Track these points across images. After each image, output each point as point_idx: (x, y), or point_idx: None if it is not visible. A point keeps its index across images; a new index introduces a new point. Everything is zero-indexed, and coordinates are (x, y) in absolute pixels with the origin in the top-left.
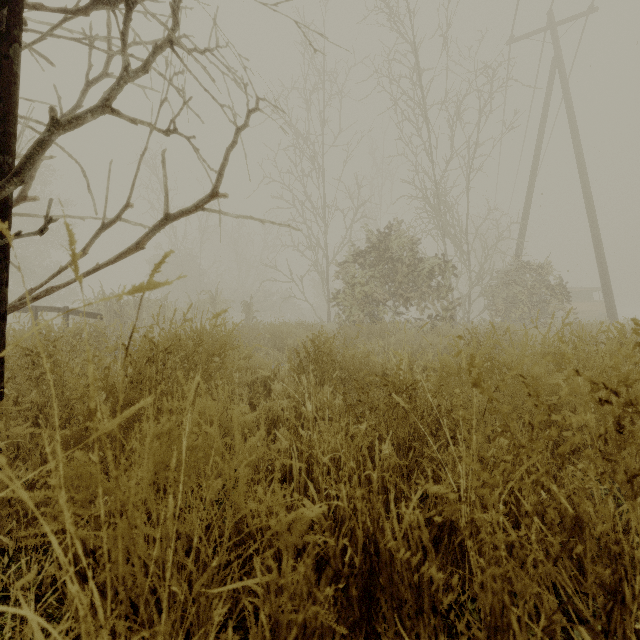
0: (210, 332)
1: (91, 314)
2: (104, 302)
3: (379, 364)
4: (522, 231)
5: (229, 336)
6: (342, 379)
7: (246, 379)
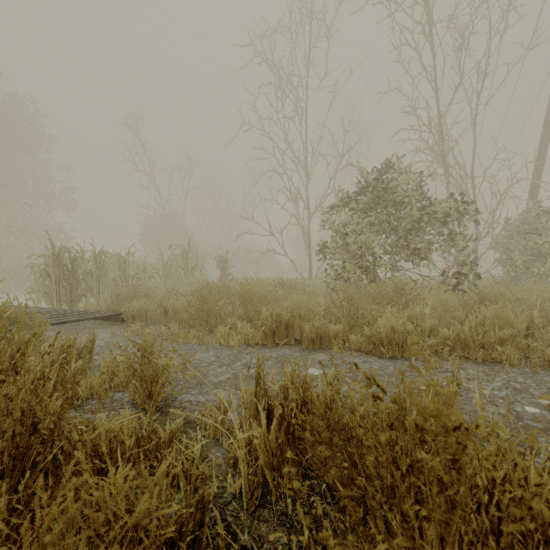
0: None
1: None
2: (53, 256)
3: None
4: (538, 173)
5: None
6: None
7: None
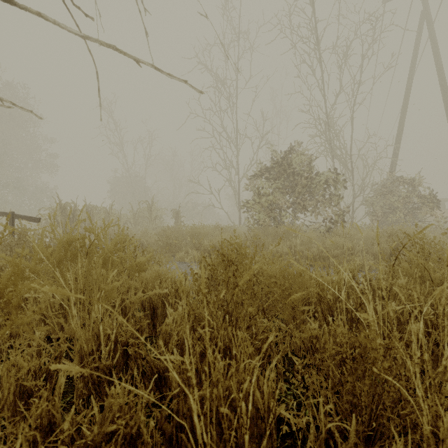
0: (82, 238)
1: (31, 218)
2: (60, 209)
3: (312, 282)
4: (395, 152)
5: (117, 242)
6: (264, 308)
7: (135, 299)
